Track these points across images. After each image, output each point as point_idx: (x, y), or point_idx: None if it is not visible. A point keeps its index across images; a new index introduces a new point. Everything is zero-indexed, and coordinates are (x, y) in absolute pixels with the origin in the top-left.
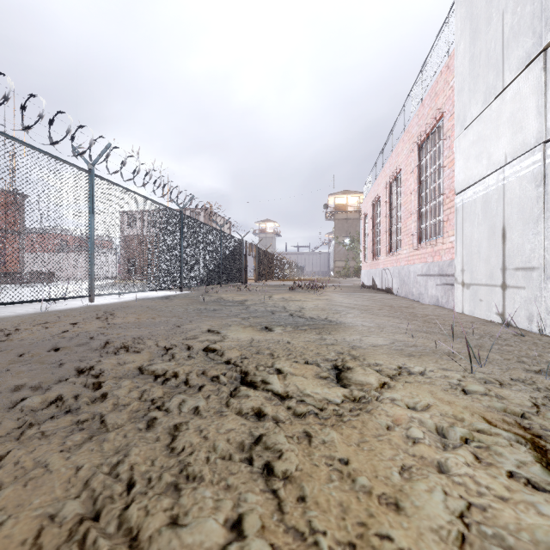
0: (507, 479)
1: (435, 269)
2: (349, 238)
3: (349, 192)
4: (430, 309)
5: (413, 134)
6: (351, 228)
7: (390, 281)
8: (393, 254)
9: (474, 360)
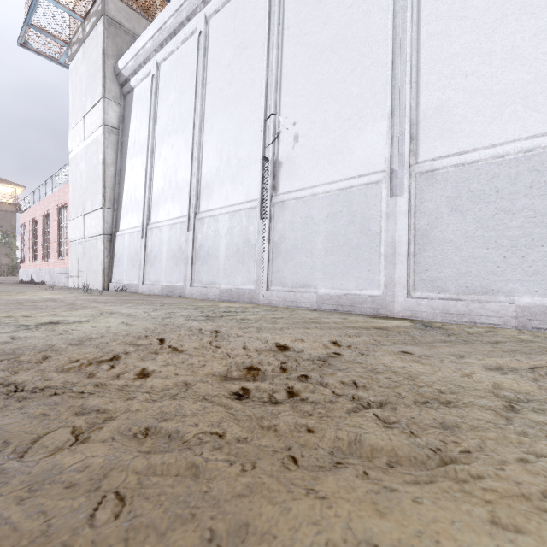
0: (43, 293)
1: (64, 270)
2: (0, 232)
3: (1, 181)
4: (59, 287)
5: (57, 200)
6: (4, 221)
7: (44, 277)
8: (46, 261)
9: (54, 290)
